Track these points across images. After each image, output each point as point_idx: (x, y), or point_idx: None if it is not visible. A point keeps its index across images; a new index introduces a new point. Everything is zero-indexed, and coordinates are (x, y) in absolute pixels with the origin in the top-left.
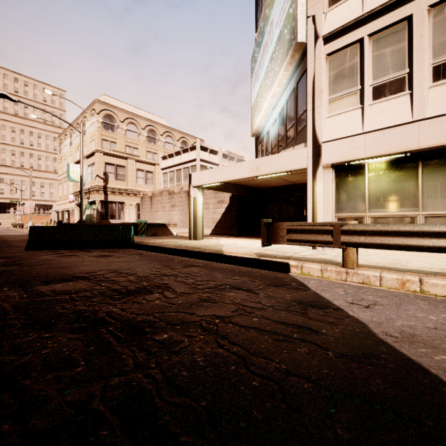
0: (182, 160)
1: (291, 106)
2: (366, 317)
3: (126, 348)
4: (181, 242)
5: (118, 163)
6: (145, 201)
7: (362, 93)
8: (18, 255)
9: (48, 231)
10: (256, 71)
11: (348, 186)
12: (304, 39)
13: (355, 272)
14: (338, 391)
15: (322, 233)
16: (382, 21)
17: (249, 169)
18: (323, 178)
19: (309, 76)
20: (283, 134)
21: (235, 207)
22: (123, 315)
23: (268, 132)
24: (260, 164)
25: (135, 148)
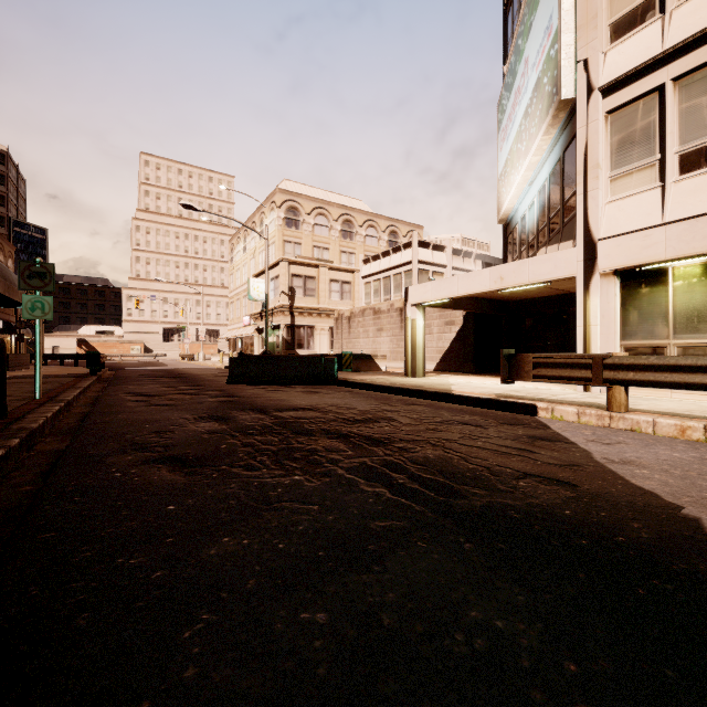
0: (392, 263)
1: (555, 184)
2: (597, 449)
3: (375, 447)
4: (395, 379)
5: (306, 273)
6: (341, 324)
7: (663, 165)
8: (225, 388)
9: (247, 363)
10: (504, 126)
11: (641, 301)
12: (571, 93)
13: (621, 417)
14: (531, 474)
15: (579, 367)
16: (694, 58)
17: (489, 280)
18: (601, 290)
19: (579, 146)
20: (544, 224)
21: (472, 330)
22: (362, 433)
23: (523, 218)
24: (506, 272)
25: (325, 249)
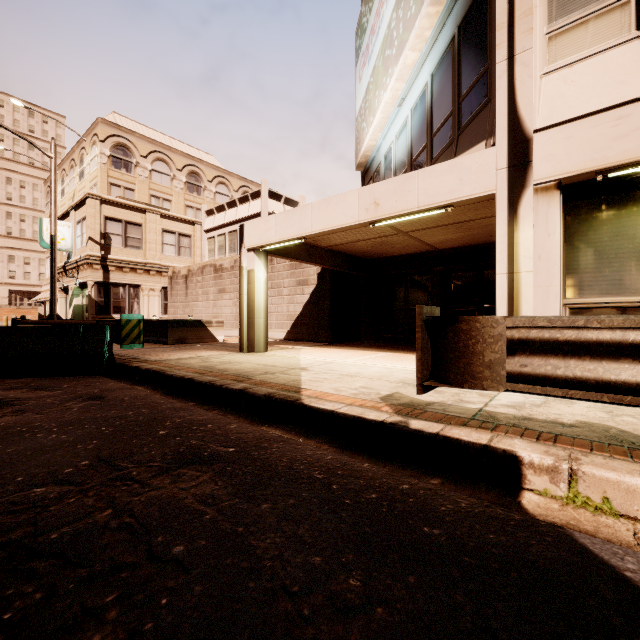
0: (239, 215)
1: (444, 80)
2: None
3: None
4: (219, 358)
5: (128, 218)
6: (177, 284)
7: None
8: None
9: None
10: (364, 48)
11: (600, 232)
12: None
13: None
14: None
15: None
16: None
17: (358, 207)
18: (536, 214)
19: None
20: (422, 146)
21: (328, 291)
22: None
23: (388, 154)
24: (384, 193)
25: (166, 201)
